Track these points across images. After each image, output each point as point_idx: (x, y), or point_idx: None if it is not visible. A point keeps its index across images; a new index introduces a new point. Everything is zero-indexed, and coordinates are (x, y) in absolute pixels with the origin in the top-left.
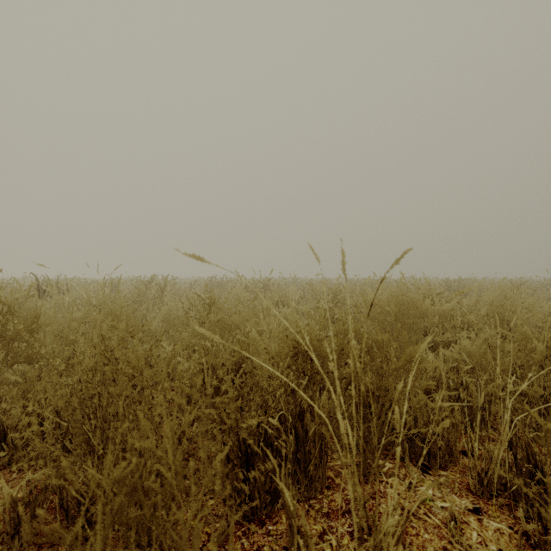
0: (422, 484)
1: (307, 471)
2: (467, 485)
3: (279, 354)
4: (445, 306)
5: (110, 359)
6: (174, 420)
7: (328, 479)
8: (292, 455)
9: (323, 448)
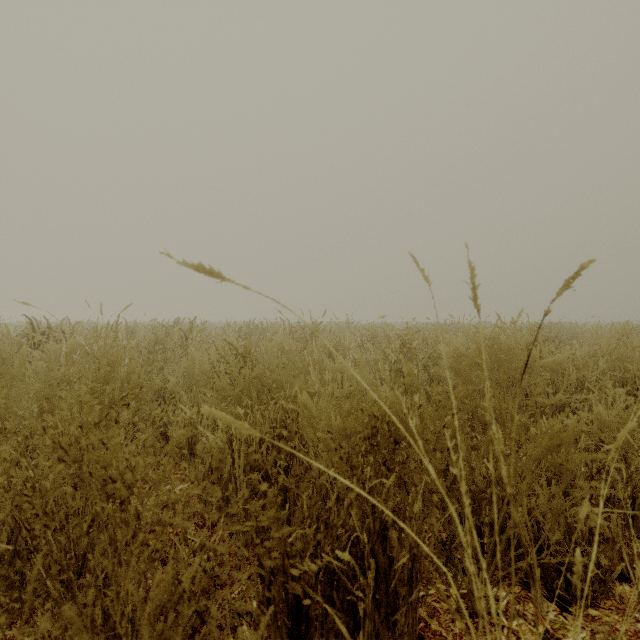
0: (564, 633)
1: (392, 620)
2: (636, 637)
3: (342, 429)
4: (556, 357)
5: (68, 451)
6: (169, 571)
7: (419, 623)
8: (371, 604)
9: (414, 580)
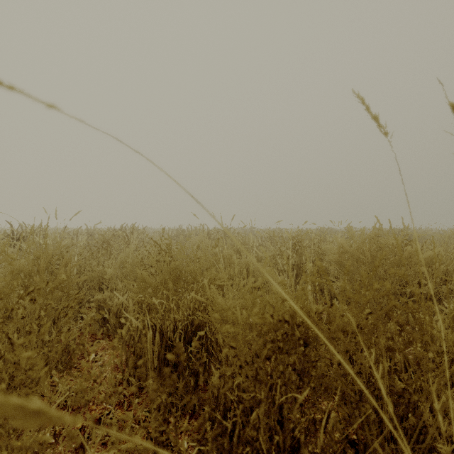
0: None
1: None
2: None
3: (248, 322)
4: (427, 253)
5: None
6: None
7: None
8: None
9: None
